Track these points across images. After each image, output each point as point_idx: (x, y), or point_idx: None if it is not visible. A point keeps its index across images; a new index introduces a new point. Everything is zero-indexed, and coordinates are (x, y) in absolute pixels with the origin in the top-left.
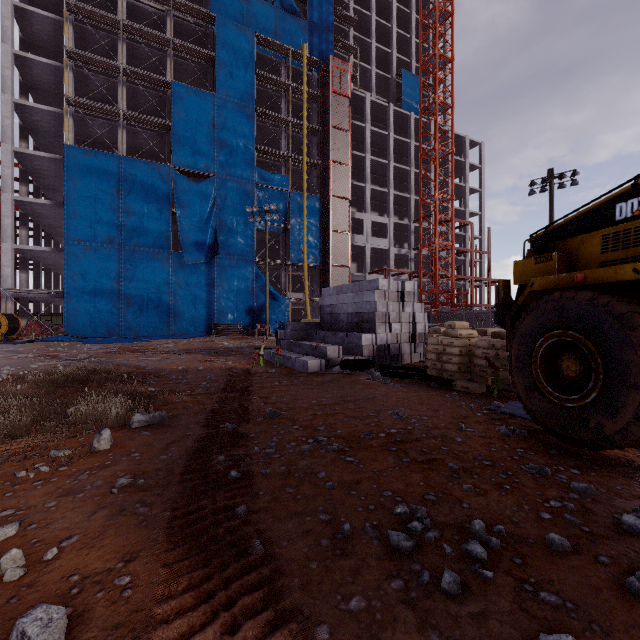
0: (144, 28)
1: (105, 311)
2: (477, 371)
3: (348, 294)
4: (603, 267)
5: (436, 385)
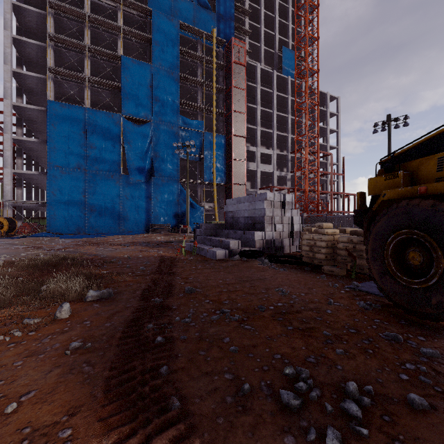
0: (102, 19)
1: (75, 216)
2: (339, 259)
3: (245, 203)
4: (438, 182)
5: (309, 269)
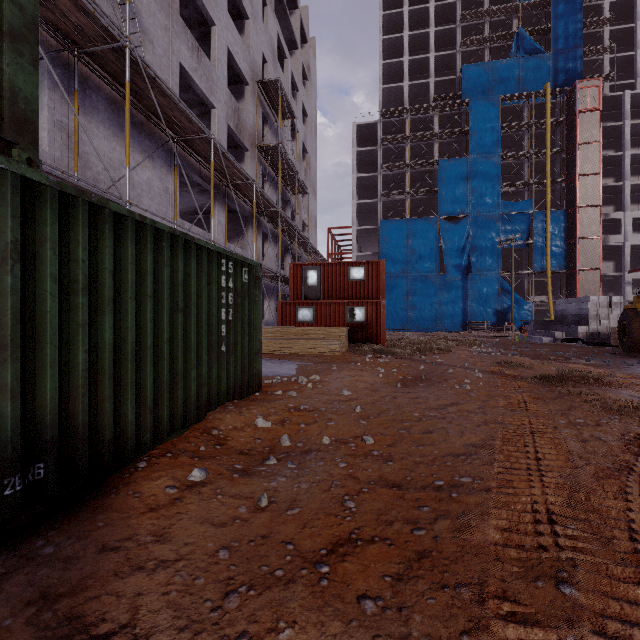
0: (421, 133)
1: (400, 314)
2: None
3: (572, 304)
4: None
5: (613, 348)
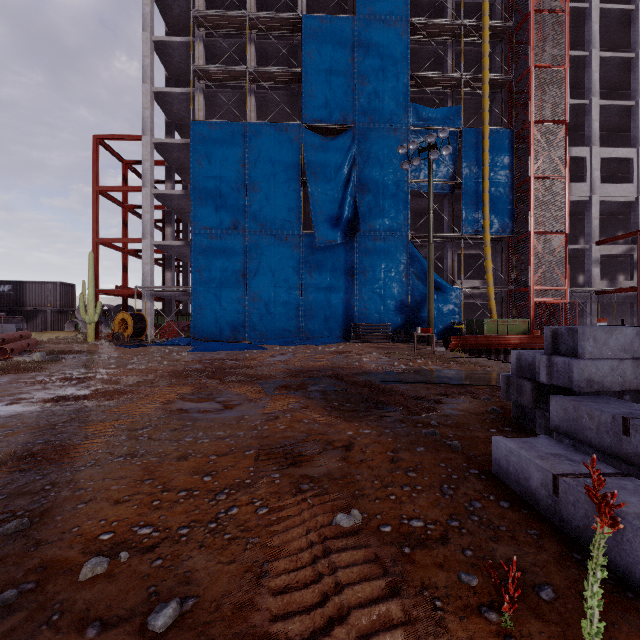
0: None
1: (230, 309)
2: None
3: None
4: None
5: None
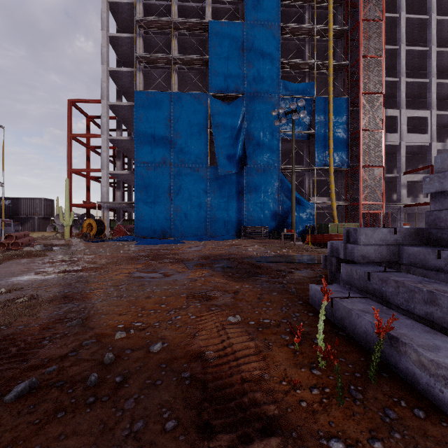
0: None
1: (161, 217)
2: None
3: None
4: None
5: None
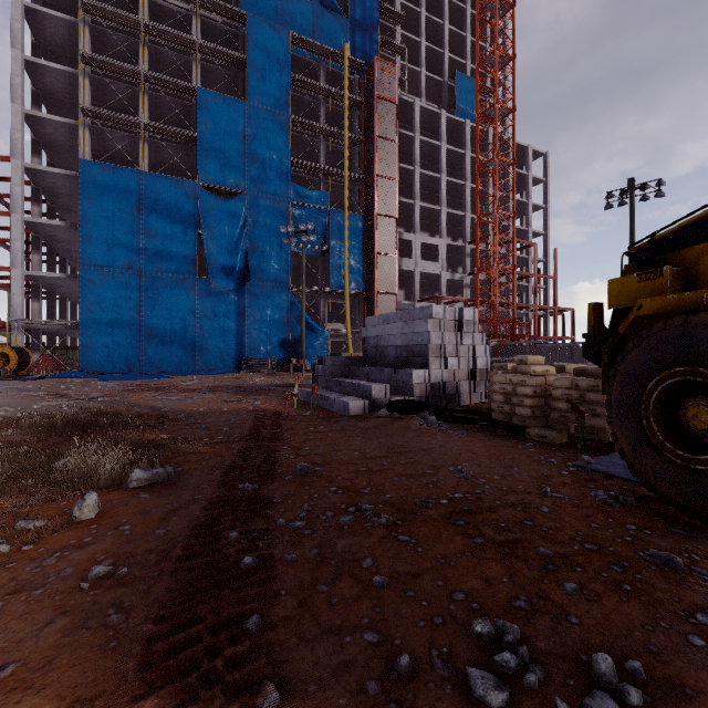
0: (167, 29)
1: (124, 344)
2: (556, 416)
3: (396, 324)
4: None
5: (504, 432)
